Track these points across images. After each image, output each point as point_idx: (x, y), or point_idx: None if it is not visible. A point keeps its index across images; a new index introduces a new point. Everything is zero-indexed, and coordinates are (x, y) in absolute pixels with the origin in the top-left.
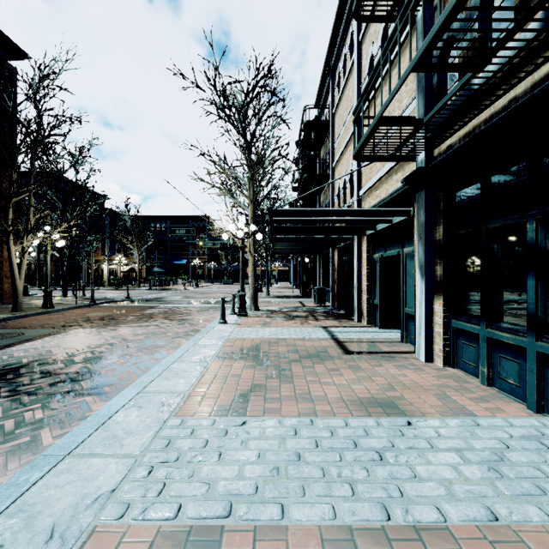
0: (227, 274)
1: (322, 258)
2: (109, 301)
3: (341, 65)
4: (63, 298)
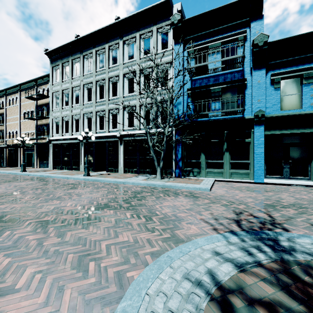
0: None
1: None
2: None
3: (11, 99)
4: None
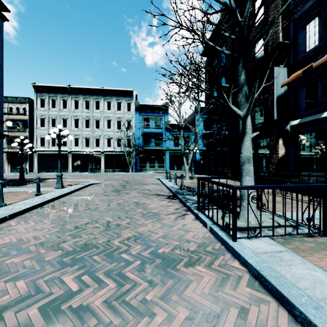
0: None
1: None
2: None
3: None
4: None
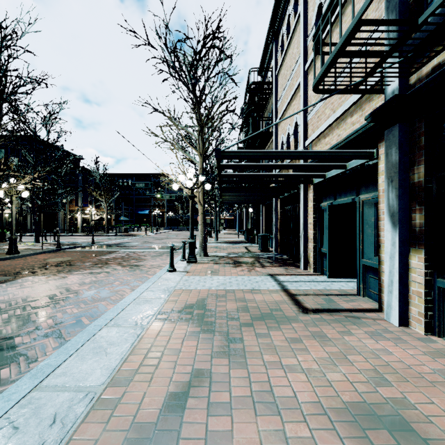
0: (183, 222)
1: (264, 208)
2: (74, 246)
3: (285, 27)
4: (35, 243)
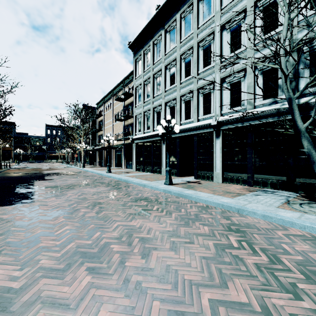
0: (32, 157)
1: (98, 152)
2: (10, 168)
3: (107, 105)
4: None
